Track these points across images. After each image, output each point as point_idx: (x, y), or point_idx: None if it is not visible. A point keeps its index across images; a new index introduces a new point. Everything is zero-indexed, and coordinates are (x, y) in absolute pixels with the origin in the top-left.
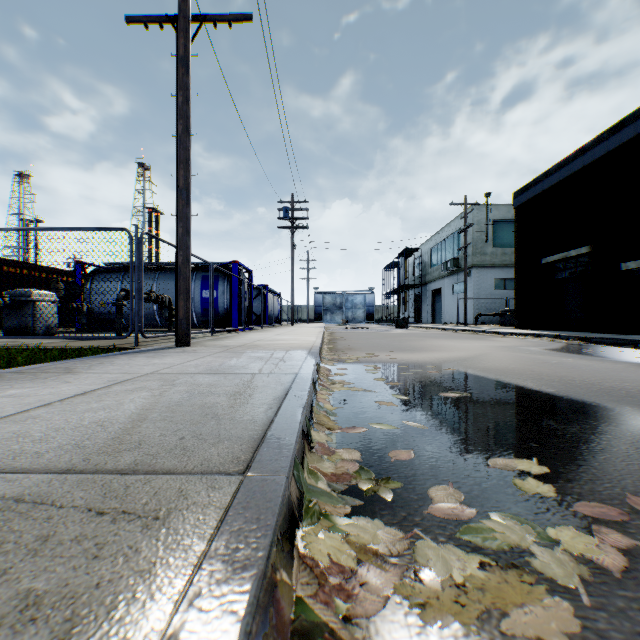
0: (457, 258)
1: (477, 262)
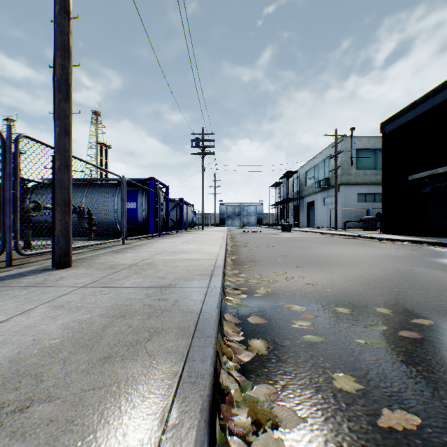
0: (328, 178)
1: (344, 181)
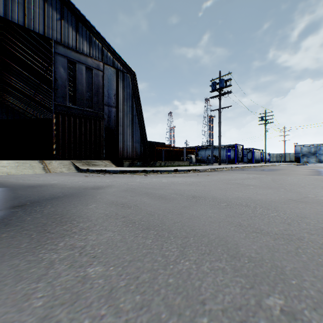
0: None
1: None
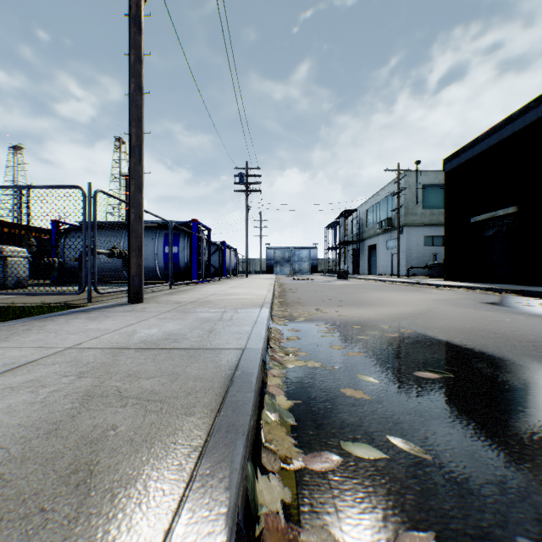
0: (391, 218)
1: (408, 221)
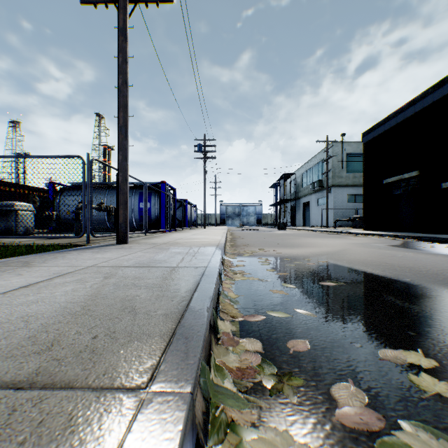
0: (321, 180)
1: (335, 183)
